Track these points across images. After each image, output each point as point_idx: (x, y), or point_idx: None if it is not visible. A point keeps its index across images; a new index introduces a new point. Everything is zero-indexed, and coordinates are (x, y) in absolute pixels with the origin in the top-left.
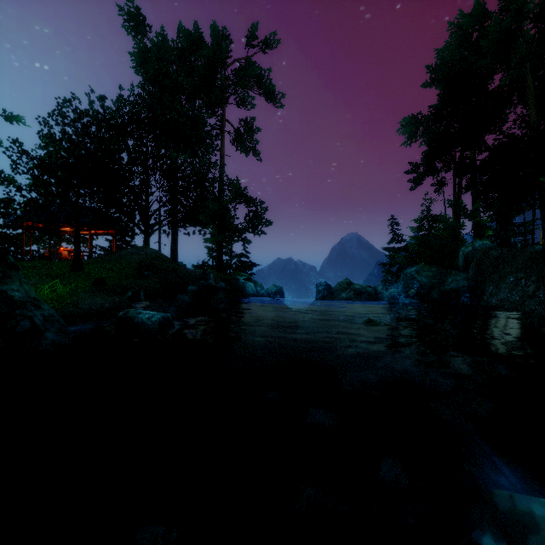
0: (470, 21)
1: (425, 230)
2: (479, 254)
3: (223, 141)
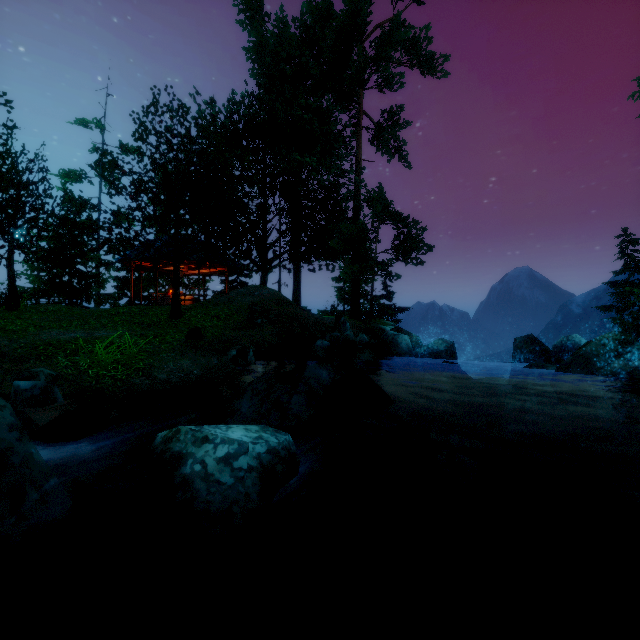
0: None
1: None
2: None
3: (360, 141)
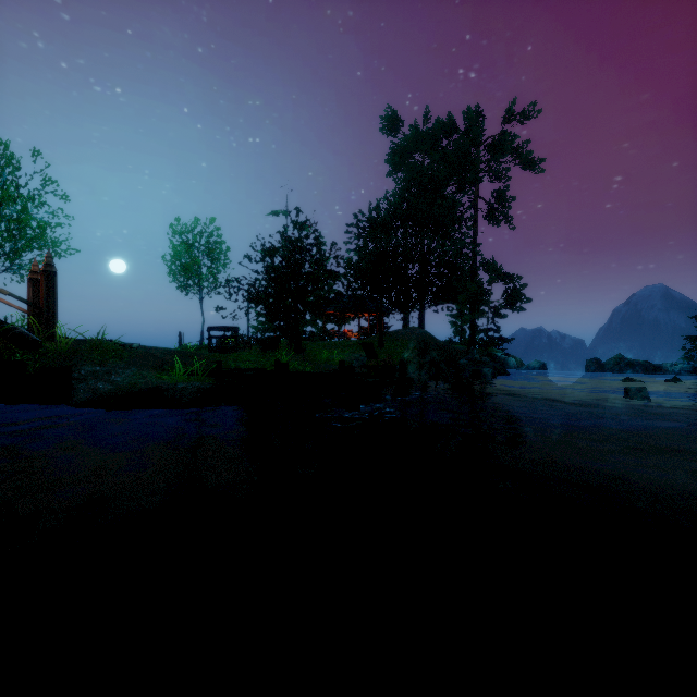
0: None
1: None
2: None
3: (476, 219)
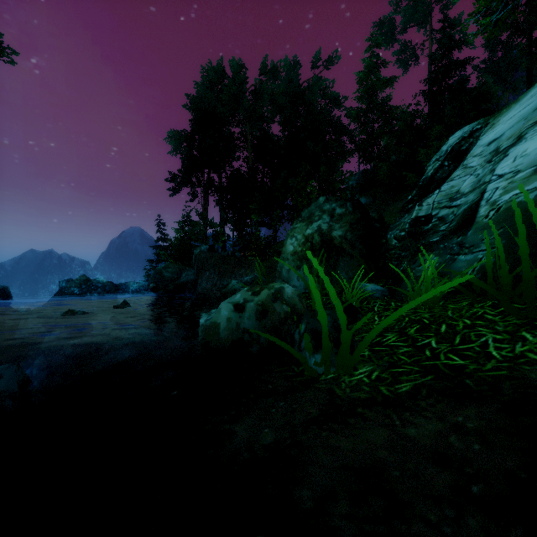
0: (214, 74)
1: (186, 232)
2: (198, 255)
3: None
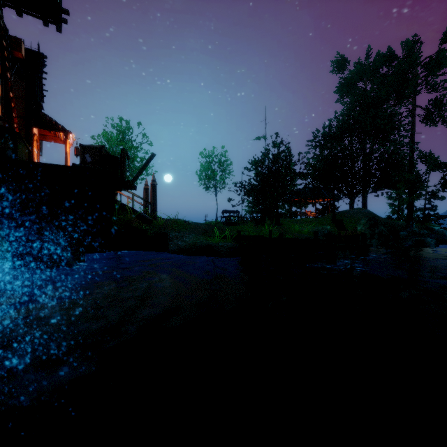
0: None
1: None
2: None
3: (413, 124)
